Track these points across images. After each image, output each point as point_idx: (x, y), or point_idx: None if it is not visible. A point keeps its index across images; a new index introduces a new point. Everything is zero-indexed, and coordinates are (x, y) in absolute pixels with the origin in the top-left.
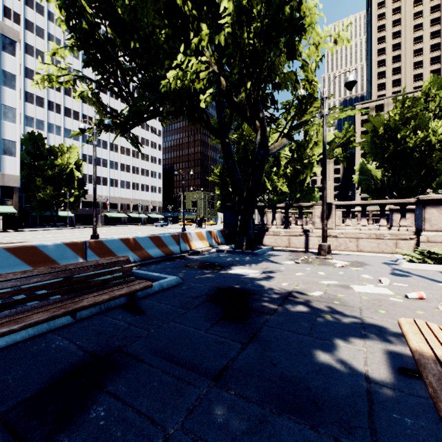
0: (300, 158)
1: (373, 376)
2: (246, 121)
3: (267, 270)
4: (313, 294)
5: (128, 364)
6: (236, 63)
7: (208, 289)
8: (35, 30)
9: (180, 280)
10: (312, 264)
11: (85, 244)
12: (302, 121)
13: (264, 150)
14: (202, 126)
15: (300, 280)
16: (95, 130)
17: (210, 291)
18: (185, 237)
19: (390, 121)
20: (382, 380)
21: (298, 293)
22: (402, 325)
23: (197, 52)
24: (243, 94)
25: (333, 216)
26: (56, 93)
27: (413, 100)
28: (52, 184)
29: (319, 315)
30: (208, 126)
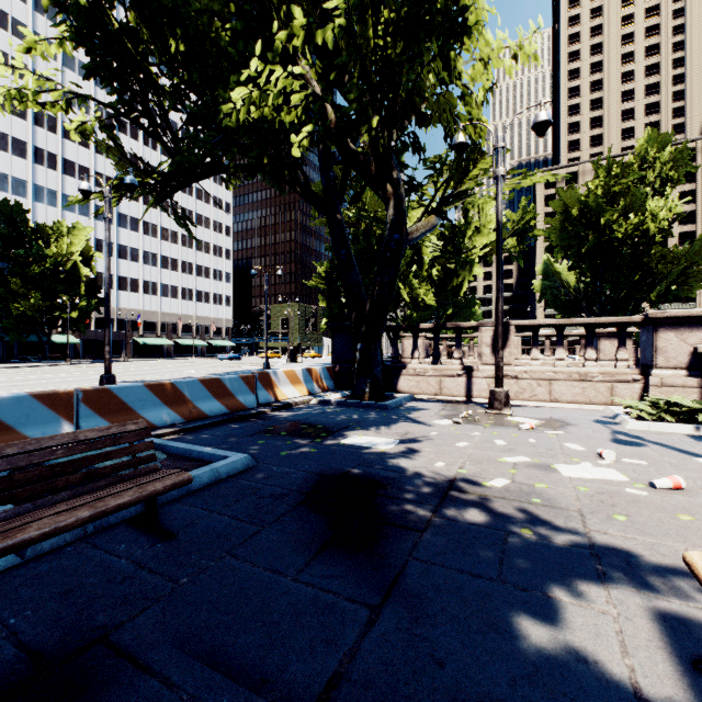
0: (456, 249)
1: (650, 685)
2: (370, 183)
3: (408, 437)
4: (493, 484)
5: (113, 680)
6: (354, 79)
7: (304, 478)
8: (11, 26)
9: (253, 460)
10: (482, 425)
11: (75, 395)
12: (462, 189)
13: (401, 233)
14: (296, 191)
15: (465, 455)
16: (108, 194)
17: (308, 483)
18: (266, 380)
19: (589, 198)
20: (670, 697)
21: (465, 483)
22: (701, 571)
23: (286, 62)
24: (365, 135)
25: (512, 344)
26: (48, 135)
27: (622, 166)
28: (41, 289)
29: (511, 531)
30: (307, 192)
